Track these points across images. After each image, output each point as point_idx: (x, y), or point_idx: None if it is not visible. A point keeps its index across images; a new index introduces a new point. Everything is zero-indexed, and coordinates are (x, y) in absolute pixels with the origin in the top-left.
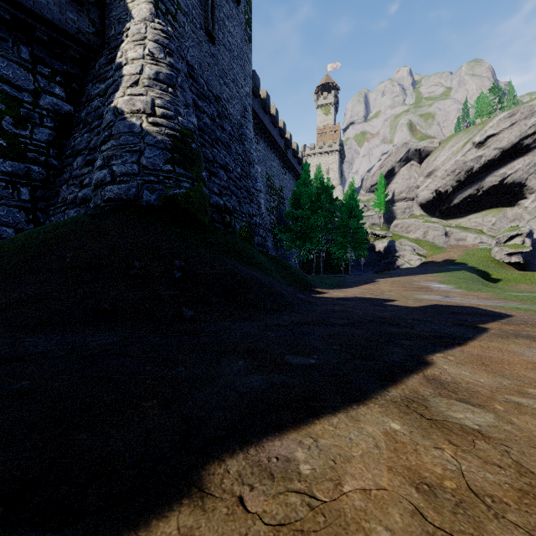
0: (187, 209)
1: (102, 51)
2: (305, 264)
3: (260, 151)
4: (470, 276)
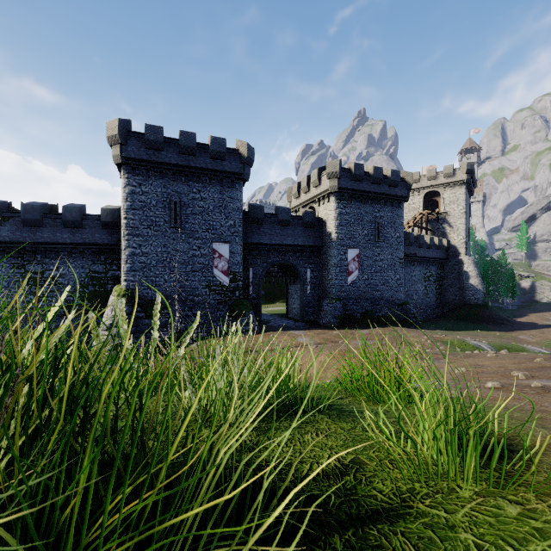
0: (487, 303)
1: (448, 258)
2: None
3: None
4: None
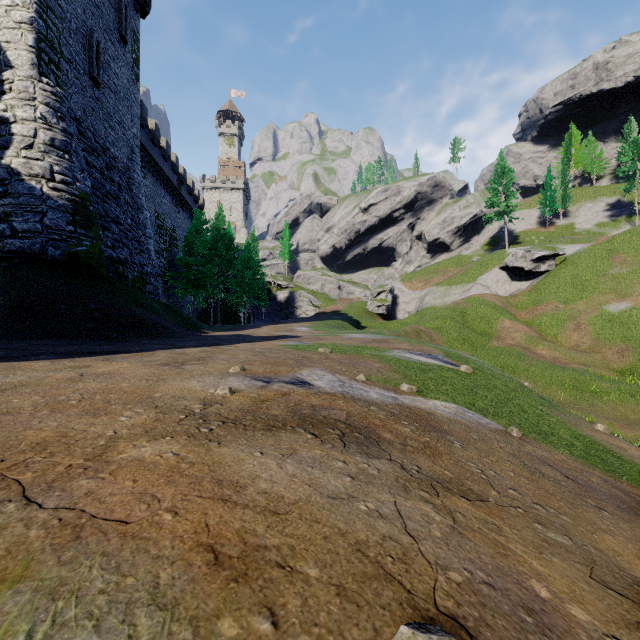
0: (88, 263)
1: None
2: (202, 313)
3: (148, 186)
4: (337, 323)
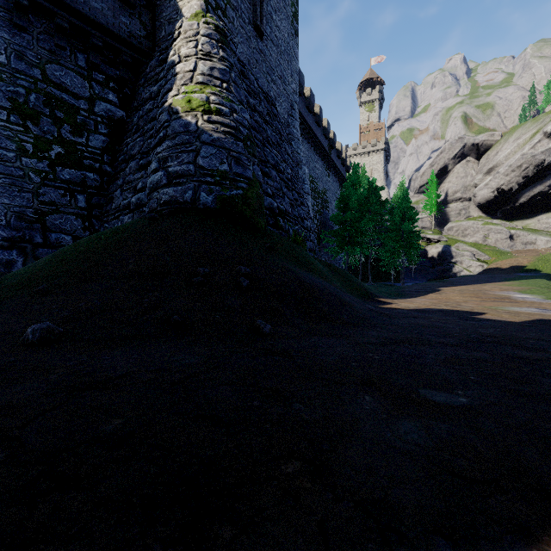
0: (243, 212)
1: (153, 54)
2: (349, 271)
3: (304, 152)
4: None
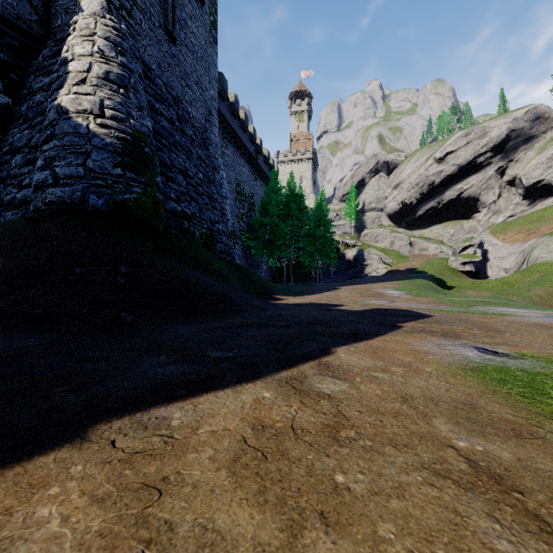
0: (138, 215)
1: (47, 41)
2: (276, 272)
3: (229, 156)
4: (425, 284)
